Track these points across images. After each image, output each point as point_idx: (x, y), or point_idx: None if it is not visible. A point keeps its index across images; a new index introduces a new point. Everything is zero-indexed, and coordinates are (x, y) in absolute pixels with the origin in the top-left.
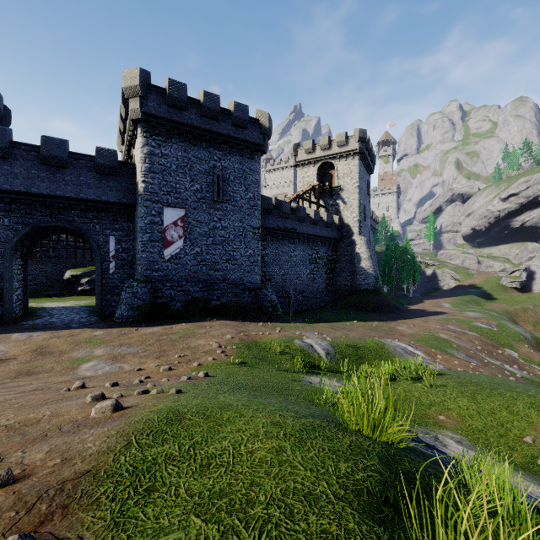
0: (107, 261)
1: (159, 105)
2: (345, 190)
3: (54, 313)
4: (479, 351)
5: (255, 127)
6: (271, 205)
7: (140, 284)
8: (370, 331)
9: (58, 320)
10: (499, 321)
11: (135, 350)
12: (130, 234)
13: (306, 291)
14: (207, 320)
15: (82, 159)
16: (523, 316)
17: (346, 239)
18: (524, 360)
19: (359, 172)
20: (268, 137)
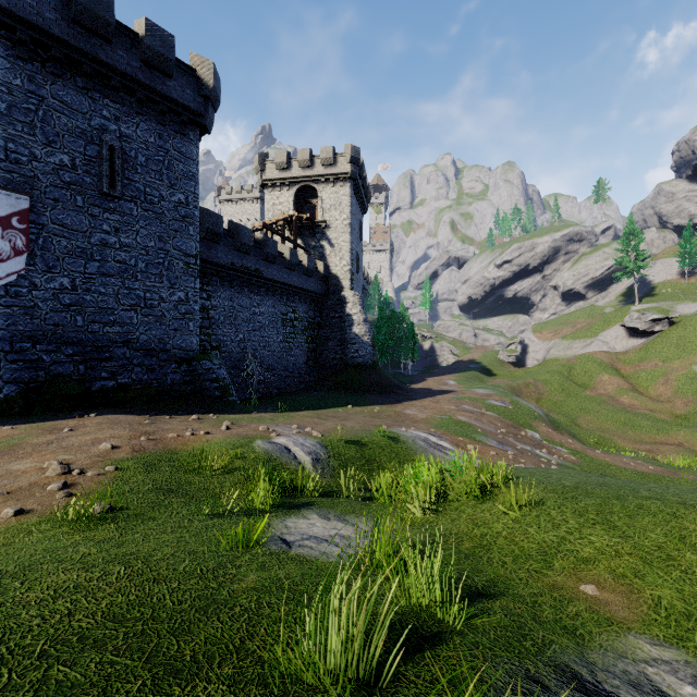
0: None
1: None
2: (332, 227)
3: None
4: (505, 435)
5: (188, 81)
6: (220, 227)
7: None
8: (373, 418)
9: None
10: (511, 397)
11: None
12: None
13: (278, 367)
14: (73, 416)
15: None
16: (526, 392)
17: (334, 295)
18: (547, 442)
19: (351, 205)
20: (214, 107)
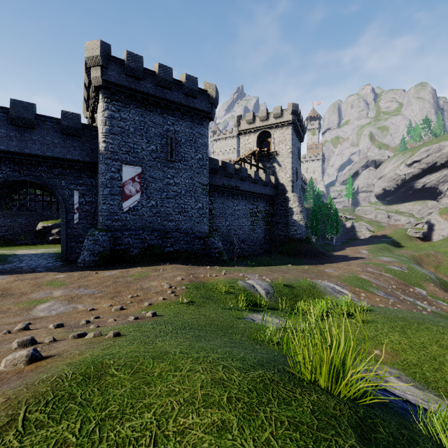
0: (72, 212)
1: (119, 74)
2: (280, 155)
3: (24, 259)
4: (395, 289)
5: (203, 97)
6: (217, 166)
7: (101, 233)
8: (303, 273)
9: (26, 265)
10: (409, 264)
11: (91, 291)
12: (93, 188)
13: (248, 240)
14: (160, 264)
15: (48, 121)
16: (426, 260)
17: (281, 196)
18: (431, 297)
19: (292, 140)
20: (215, 106)
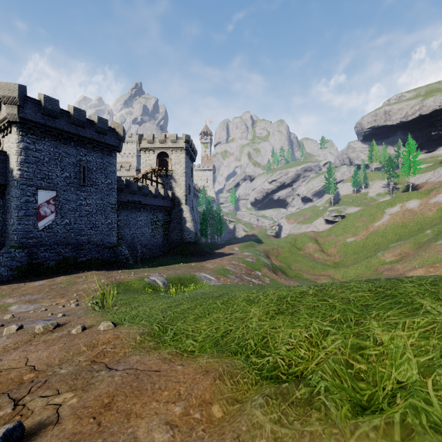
0: None
1: (35, 112)
2: (176, 173)
3: None
4: (243, 274)
5: (113, 134)
6: (123, 185)
7: (17, 250)
8: (190, 269)
9: None
10: (258, 256)
11: (40, 296)
12: (0, 208)
13: (149, 245)
14: (80, 272)
15: None
16: (272, 252)
17: (177, 207)
18: (263, 276)
19: (186, 163)
20: (123, 141)
